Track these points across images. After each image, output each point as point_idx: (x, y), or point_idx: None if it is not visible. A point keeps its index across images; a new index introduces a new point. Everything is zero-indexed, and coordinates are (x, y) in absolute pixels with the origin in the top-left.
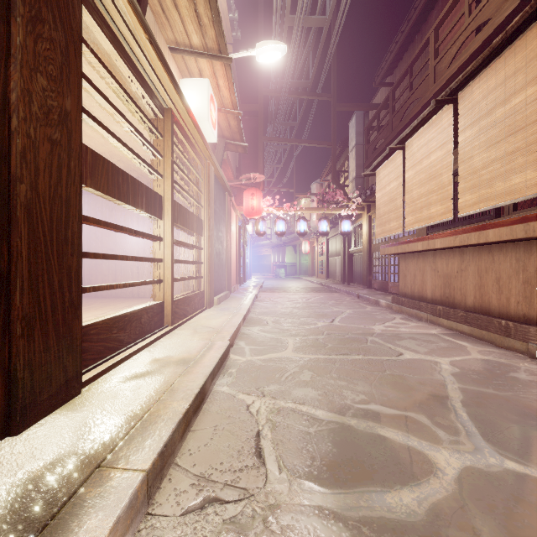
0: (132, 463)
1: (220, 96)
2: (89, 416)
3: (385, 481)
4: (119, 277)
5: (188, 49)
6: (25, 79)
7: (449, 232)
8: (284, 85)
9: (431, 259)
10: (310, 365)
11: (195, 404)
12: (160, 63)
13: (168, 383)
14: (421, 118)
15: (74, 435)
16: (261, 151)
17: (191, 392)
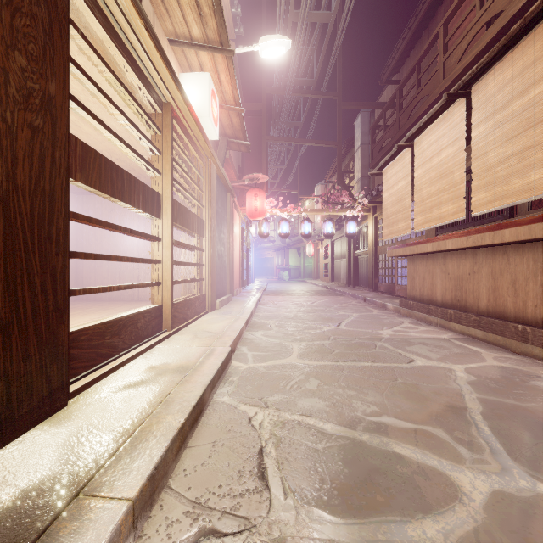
0: (117, 490)
1: (222, 92)
2: (73, 432)
3: (404, 508)
4: (119, 280)
5: (188, 42)
6: (0, 56)
7: (461, 233)
8: (288, 83)
9: (441, 261)
10: (316, 372)
11: (191, 417)
12: (157, 52)
13: (163, 393)
14: (431, 114)
15: (54, 455)
16: (264, 151)
17: (188, 404)
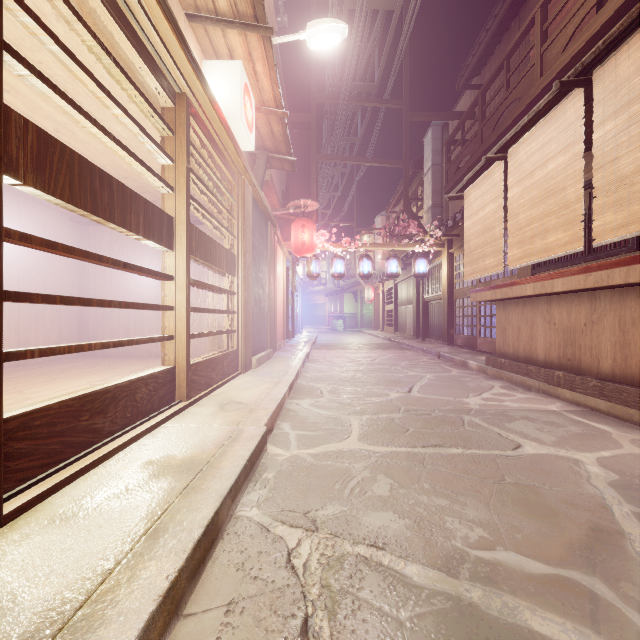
0: None
1: (258, 89)
2: None
3: None
4: (132, 331)
5: (212, 16)
6: None
7: (576, 269)
8: (343, 88)
9: (544, 307)
10: (386, 465)
11: (193, 559)
12: (163, 14)
13: (153, 513)
14: (534, 112)
15: None
16: (314, 172)
17: (189, 535)
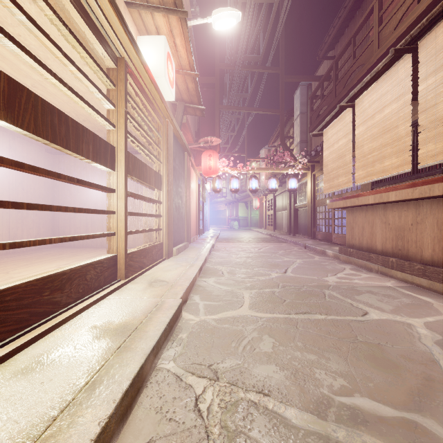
0: None
1: (177, 57)
2: None
3: None
4: (90, 229)
5: (144, 3)
6: None
7: (406, 185)
8: (238, 58)
9: (381, 212)
10: (269, 328)
11: (121, 406)
12: None
13: (93, 368)
14: (375, 72)
15: None
16: (217, 118)
17: (119, 387)
